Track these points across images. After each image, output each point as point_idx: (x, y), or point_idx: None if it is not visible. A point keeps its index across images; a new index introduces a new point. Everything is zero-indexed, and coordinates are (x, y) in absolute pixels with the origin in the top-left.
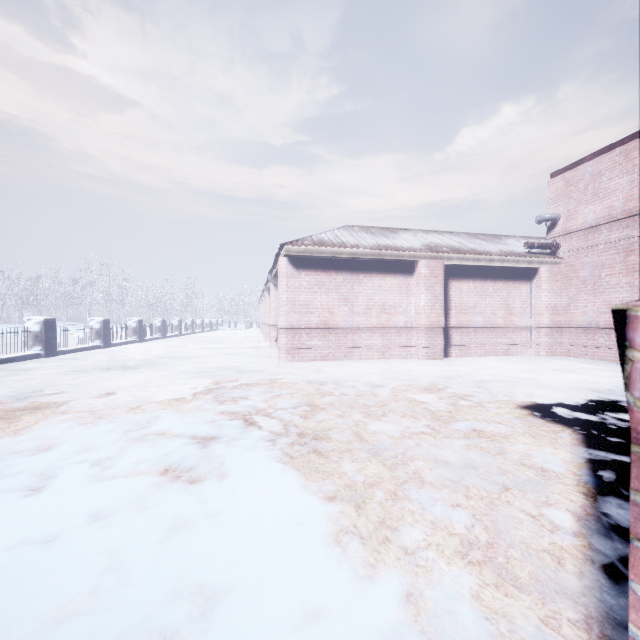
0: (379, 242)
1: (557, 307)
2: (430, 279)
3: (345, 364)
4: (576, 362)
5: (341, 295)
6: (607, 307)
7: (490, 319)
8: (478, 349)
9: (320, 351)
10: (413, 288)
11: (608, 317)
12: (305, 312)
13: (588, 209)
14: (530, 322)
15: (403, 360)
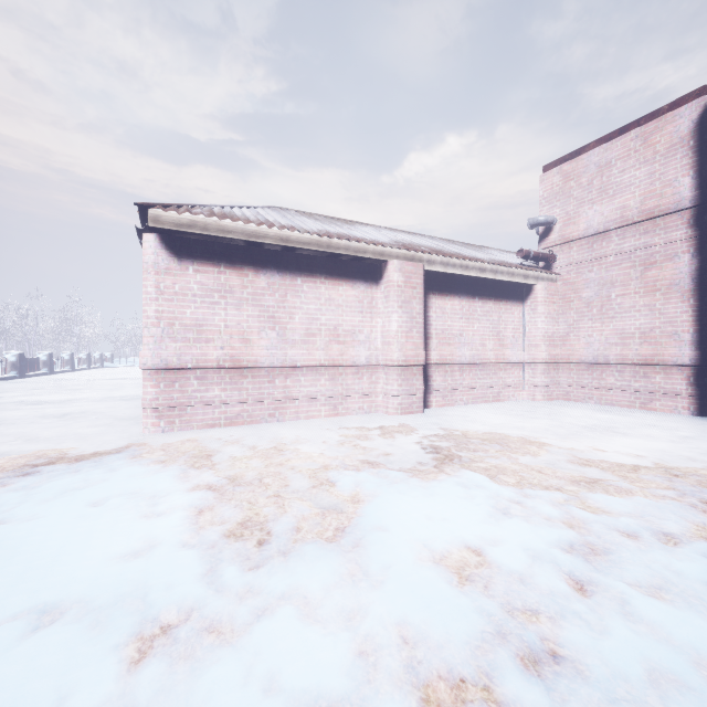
0: (328, 229)
1: (554, 337)
2: (405, 291)
3: (269, 432)
4: (586, 409)
5: (264, 310)
6: (619, 337)
7: (479, 352)
8: (465, 394)
9: (225, 409)
10: (379, 304)
11: (620, 350)
12: (195, 339)
13: (593, 210)
14: (523, 356)
15: (365, 416)
